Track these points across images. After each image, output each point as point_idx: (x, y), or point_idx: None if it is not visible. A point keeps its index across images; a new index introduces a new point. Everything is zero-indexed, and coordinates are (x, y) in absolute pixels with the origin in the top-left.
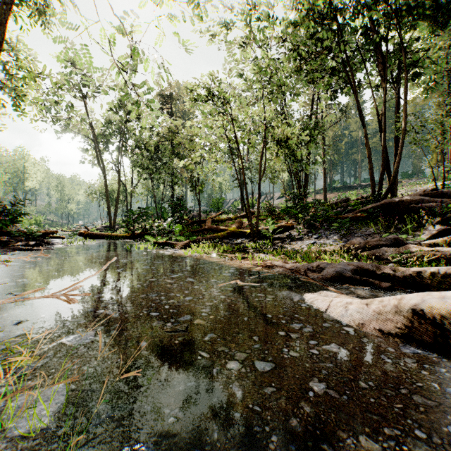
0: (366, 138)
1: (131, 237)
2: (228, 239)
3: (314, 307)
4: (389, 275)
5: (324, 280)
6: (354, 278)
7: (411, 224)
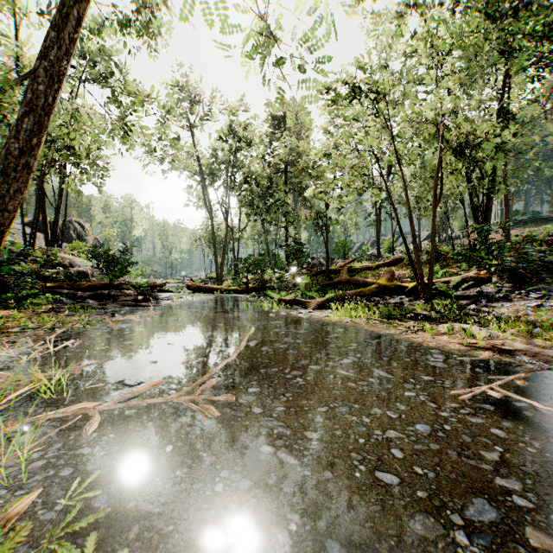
0: None
1: (243, 292)
2: (378, 296)
3: None
4: None
5: None
6: None
7: None
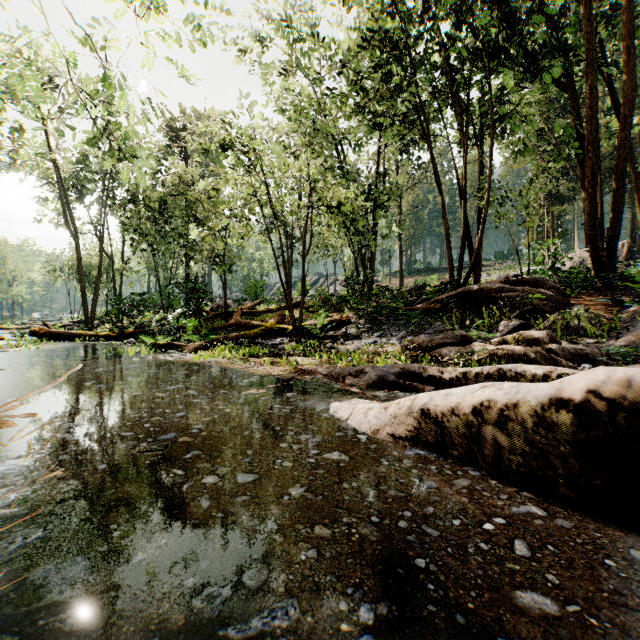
0: (443, 208)
1: (119, 338)
2: (263, 338)
3: (336, 417)
4: (435, 377)
5: (365, 387)
6: (397, 383)
7: (491, 318)
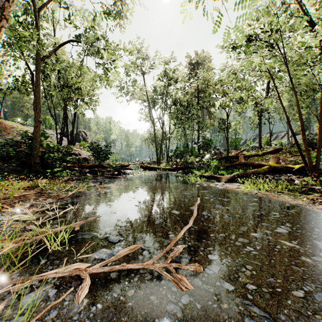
0: None
1: (174, 170)
2: (270, 174)
3: None
4: None
5: None
6: None
7: None
